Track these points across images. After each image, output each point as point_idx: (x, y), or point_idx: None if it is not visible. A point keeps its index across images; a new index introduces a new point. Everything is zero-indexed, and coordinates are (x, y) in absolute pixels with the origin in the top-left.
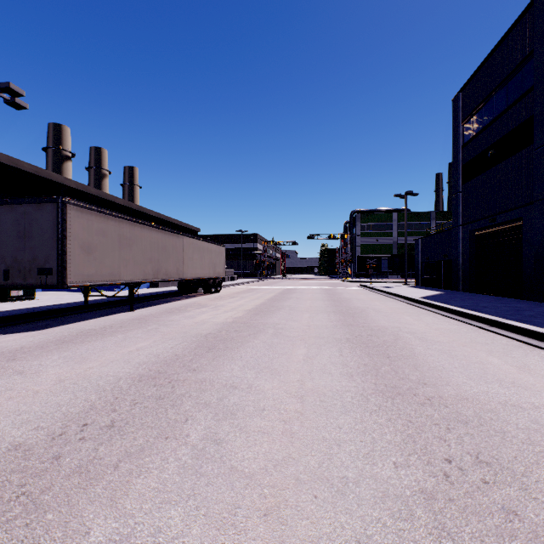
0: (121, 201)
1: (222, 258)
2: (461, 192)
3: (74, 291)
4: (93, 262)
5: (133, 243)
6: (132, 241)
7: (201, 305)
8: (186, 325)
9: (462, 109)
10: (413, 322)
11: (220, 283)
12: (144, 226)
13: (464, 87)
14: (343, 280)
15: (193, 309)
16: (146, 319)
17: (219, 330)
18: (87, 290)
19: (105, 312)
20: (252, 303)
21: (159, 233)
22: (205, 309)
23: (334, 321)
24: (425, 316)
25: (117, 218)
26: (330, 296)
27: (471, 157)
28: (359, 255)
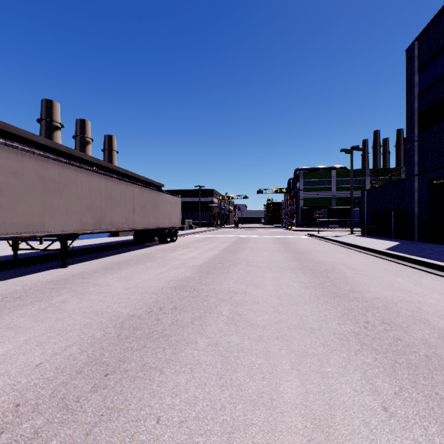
0: (89, 157)
1: (178, 209)
2: (416, 141)
3: (34, 240)
4: None
5: (65, 188)
6: (62, 186)
7: (149, 258)
8: (109, 296)
9: (418, 57)
10: (418, 290)
11: (176, 233)
12: (80, 169)
13: (421, 34)
14: (289, 229)
15: (136, 264)
16: (68, 281)
17: (150, 306)
18: (16, 242)
19: (33, 268)
20: (204, 256)
21: (102, 179)
22: (150, 264)
23: (309, 287)
24: (420, 277)
25: (39, 157)
26: (284, 246)
27: (429, 105)
28: (302, 207)
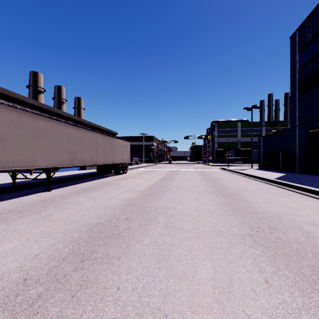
0: (64, 113)
1: (128, 150)
2: (297, 102)
3: (26, 172)
4: (2, 150)
5: (49, 135)
6: (47, 134)
7: (108, 185)
8: (81, 210)
9: (298, 43)
10: (295, 206)
11: (126, 167)
12: (60, 122)
13: (300, 26)
14: (207, 164)
15: (99, 189)
16: (52, 200)
17: (110, 217)
18: (15, 173)
19: (26, 192)
20: (147, 183)
21: (75, 129)
22: (109, 189)
23: (220, 204)
24: (297, 198)
25: (31, 114)
26: (204, 176)
27: (306, 76)
28: (216, 149)
